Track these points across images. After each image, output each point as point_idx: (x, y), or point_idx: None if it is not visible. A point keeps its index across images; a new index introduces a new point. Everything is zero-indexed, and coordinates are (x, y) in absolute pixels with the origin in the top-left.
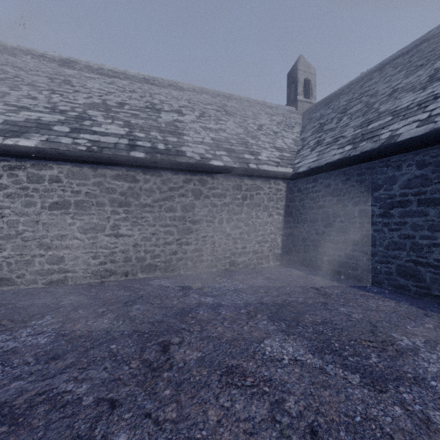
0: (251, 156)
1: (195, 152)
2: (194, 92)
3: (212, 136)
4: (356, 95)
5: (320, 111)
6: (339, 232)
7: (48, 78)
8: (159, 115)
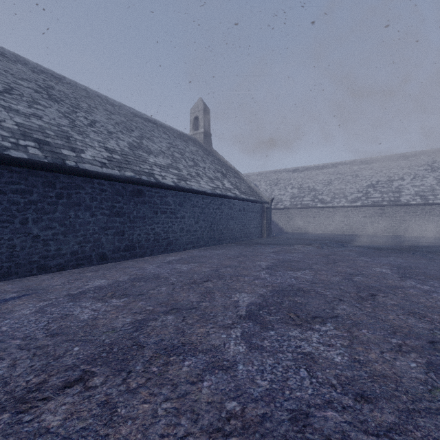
0: (432, 197)
1: (405, 199)
2: (415, 156)
3: (415, 190)
4: None
5: None
6: None
7: (351, 176)
8: (392, 184)
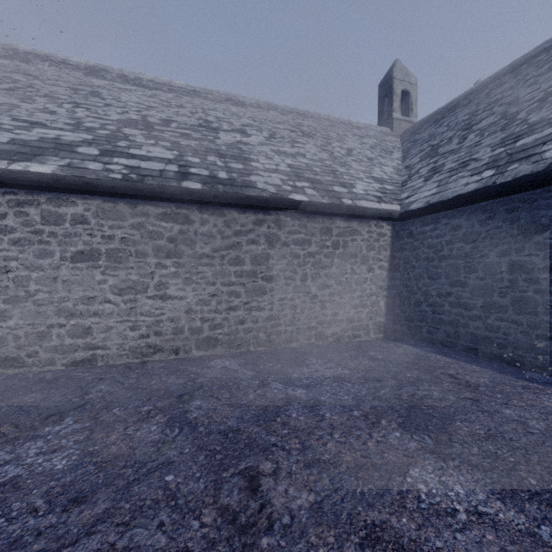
0: (343, 188)
1: (268, 182)
2: (259, 108)
3: (288, 162)
4: (482, 105)
5: (428, 130)
6: (475, 294)
7: (71, 89)
8: (216, 135)
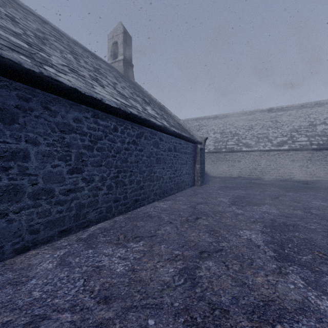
0: None
1: None
2: None
3: None
4: None
5: None
6: None
7: (270, 122)
8: (316, 128)
